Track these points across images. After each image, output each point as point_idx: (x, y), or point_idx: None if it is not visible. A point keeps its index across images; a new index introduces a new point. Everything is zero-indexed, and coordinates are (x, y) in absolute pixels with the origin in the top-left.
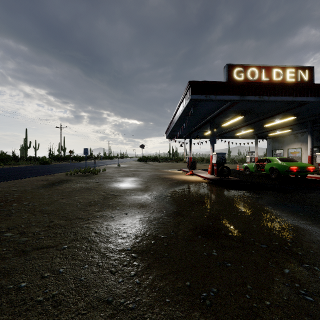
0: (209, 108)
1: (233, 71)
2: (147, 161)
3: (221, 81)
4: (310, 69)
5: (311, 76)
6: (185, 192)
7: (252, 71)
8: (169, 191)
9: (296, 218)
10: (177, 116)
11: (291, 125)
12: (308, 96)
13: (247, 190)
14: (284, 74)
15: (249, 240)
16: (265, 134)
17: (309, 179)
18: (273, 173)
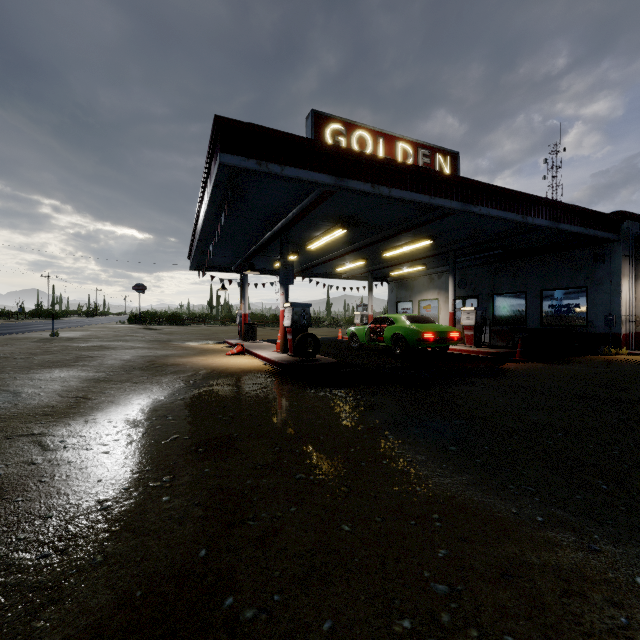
0: (275, 201)
1: (326, 128)
2: (154, 323)
3: (294, 135)
4: (453, 156)
5: (455, 170)
6: (194, 407)
7: (362, 138)
8: (145, 410)
9: (446, 465)
10: (202, 214)
11: (425, 258)
12: (453, 200)
13: (349, 388)
14: (416, 157)
15: (317, 634)
16: (385, 273)
17: (451, 353)
18: (397, 345)
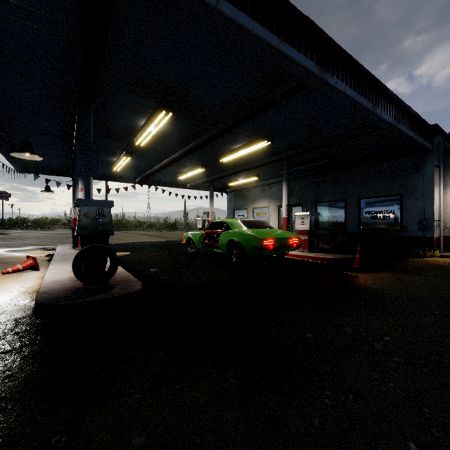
0: (32, 25)
1: None
2: (18, 228)
3: None
4: None
5: None
6: None
7: None
8: None
9: None
10: None
11: (259, 166)
12: (308, 58)
13: (90, 418)
14: None
15: None
16: (224, 184)
17: (288, 259)
18: (233, 252)
